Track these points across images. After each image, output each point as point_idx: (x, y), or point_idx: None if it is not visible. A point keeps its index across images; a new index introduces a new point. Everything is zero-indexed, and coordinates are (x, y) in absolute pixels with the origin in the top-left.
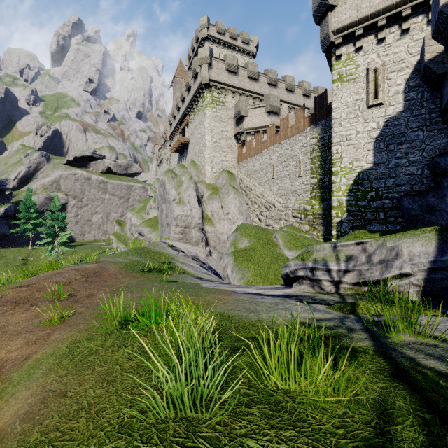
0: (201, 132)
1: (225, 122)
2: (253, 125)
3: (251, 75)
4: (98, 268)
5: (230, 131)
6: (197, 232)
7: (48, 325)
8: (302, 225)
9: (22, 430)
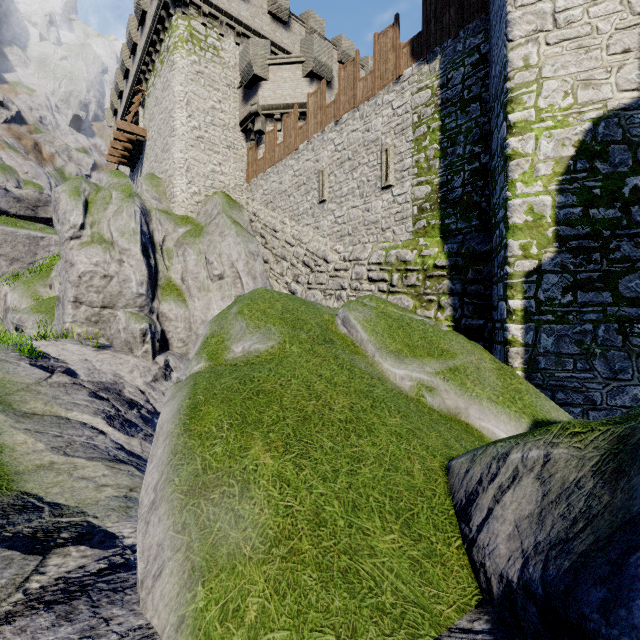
0: (166, 107)
1: (221, 92)
2: (278, 100)
3: (275, 9)
4: None
5: (232, 113)
6: (131, 316)
7: None
8: (396, 298)
9: None
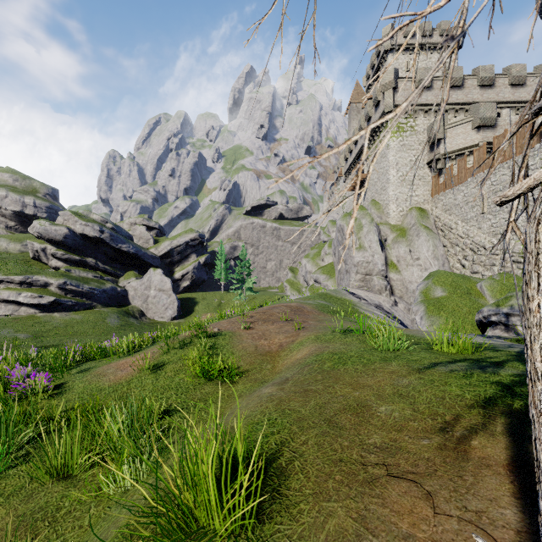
0: (383, 167)
1: (415, 150)
2: (453, 148)
3: (452, 83)
4: (298, 306)
5: (421, 159)
6: (379, 279)
7: (292, 331)
8: None
9: (319, 352)
